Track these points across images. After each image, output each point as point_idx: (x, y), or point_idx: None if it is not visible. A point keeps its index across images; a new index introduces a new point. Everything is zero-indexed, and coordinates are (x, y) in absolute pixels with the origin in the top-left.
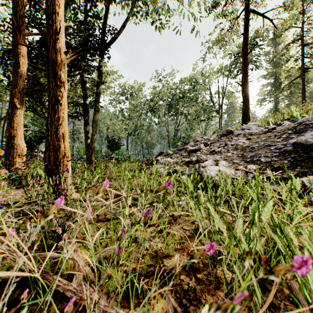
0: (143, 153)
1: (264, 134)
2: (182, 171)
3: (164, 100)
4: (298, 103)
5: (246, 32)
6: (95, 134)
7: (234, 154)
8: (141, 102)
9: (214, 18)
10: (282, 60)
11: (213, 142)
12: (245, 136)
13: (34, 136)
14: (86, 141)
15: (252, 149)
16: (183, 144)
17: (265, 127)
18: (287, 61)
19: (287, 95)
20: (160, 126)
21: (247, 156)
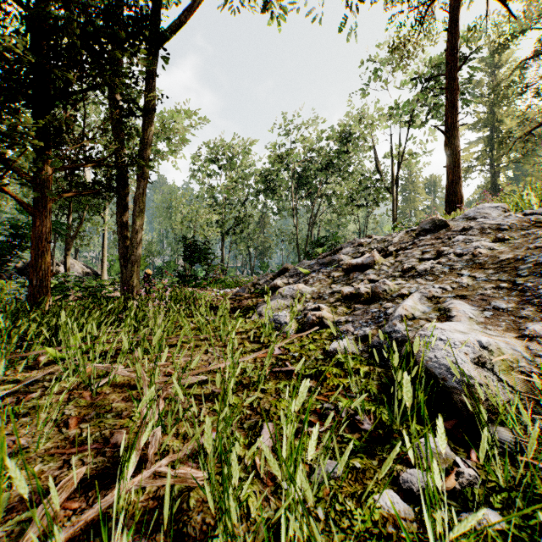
0: (251, 267)
1: (541, 228)
2: (338, 323)
3: (288, 170)
4: (535, 175)
5: (454, 26)
6: (139, 230)
7: (478, 280)
8: (247, 174)
9: (387, 5)
10: (512, 93)
11: (403, 247)
12: (484, 234)
13: (4, 234)
14: (121, 244)
15: (541, 269)
16: (329, 251)
17: (523, 214)
18: (521, 94)
19: (515, 159)
20: (281, 218)
21: (537, 290)
